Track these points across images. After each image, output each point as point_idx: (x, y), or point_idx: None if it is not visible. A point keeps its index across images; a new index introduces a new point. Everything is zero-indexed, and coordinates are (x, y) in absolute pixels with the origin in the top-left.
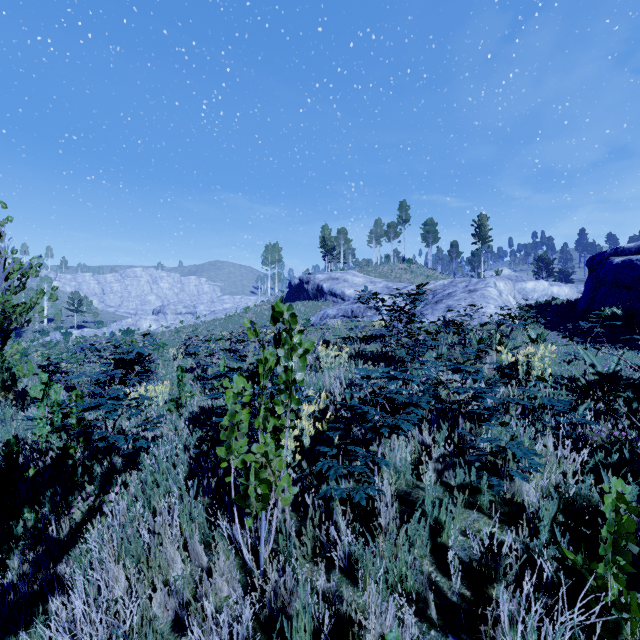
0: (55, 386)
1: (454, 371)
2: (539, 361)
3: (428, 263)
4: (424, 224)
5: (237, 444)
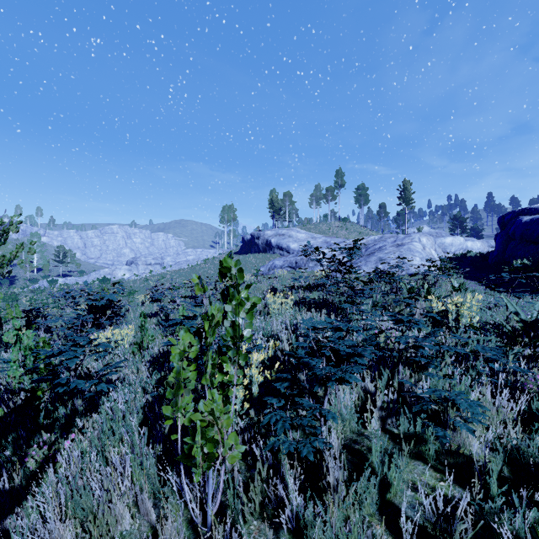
0: (27, 332)
1: (395, 322)
2: (468, 310)
3: (360, 221)
4: (357, 188)
5: (184, 401)
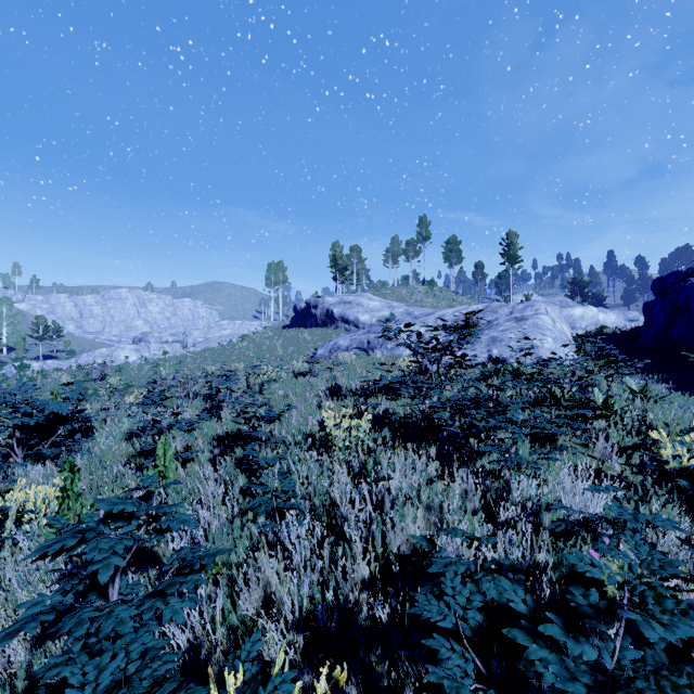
0: None
1: None
2: None
3: (451, 286)
4: (446, 242)
5: None
